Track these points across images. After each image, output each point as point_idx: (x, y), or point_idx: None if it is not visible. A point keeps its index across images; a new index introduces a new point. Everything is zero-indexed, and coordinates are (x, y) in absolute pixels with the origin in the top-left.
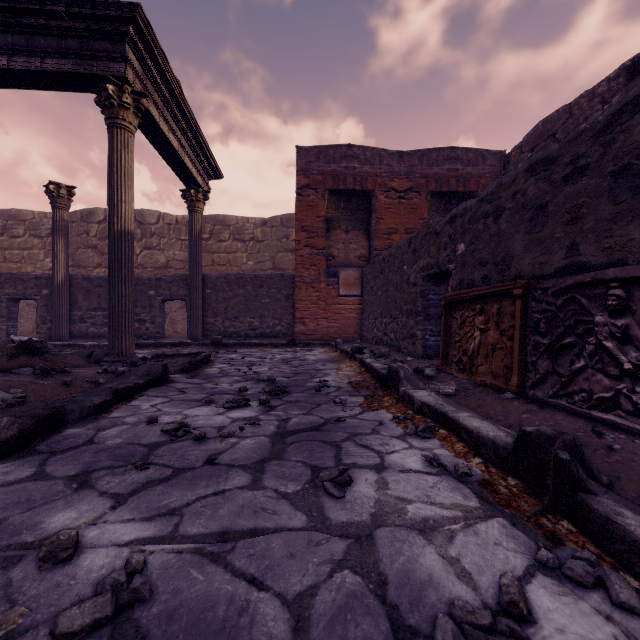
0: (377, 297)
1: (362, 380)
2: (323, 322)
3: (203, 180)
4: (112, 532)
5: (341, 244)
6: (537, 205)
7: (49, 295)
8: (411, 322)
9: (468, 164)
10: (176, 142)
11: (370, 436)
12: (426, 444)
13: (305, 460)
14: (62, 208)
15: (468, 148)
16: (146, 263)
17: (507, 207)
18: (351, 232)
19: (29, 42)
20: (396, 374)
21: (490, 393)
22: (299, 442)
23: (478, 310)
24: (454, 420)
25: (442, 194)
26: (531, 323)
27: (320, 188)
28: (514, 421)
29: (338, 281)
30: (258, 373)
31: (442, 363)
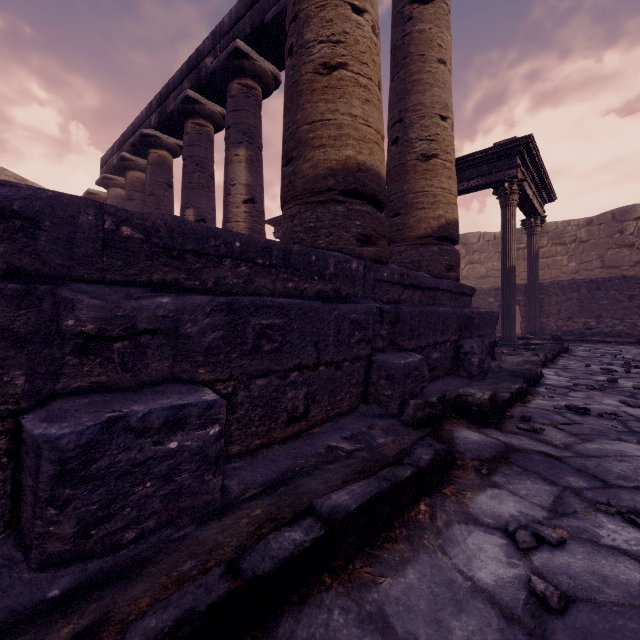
0: None
1: None
2: None
3: (541, 209)
4: (623, 382)
5: None
6: None
7: None
8: None
9: None
10: (531, 194)
11: None
12: None
13: None
14: None
15: None
16: (469, 275)
17: None
18: None
19: (461, 175)
20: None
21: None
22: None
23: None
24: None
25: None
26: None
27: None
28: None
29: None
30: (625, 358)
31: None
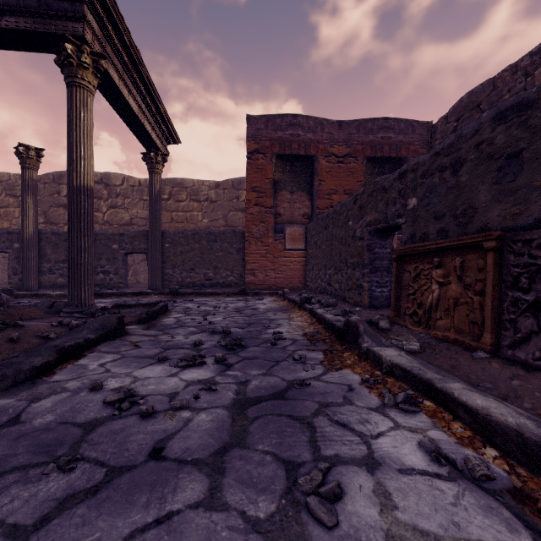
0: (321, 251)
1: (316, 332)
2: (271, 273)
3: (162, 144)
4: None
5: (287, 203)
6: (508, 153)
7: (20, 248)
8: (357, 274)
9: (399, 133)
10: (136, 106)
11: (343, 408)
12: (413, 421)
13: (275, 450)
14: (31, 168)
15: (399, 119)
16: (112, 220)
17: (469, 158)
18: (296, 193)
19: None
20: (355, 328)
21: (458, 350)
22: (263, 417)
23: (436, 263)
24: (444, 392)
25: (376, 159)
26: (509, 278)
27: (268, 153)
28: (507, 390)
29: (284, 236)
30: (213, 323)
31: (394, 315)
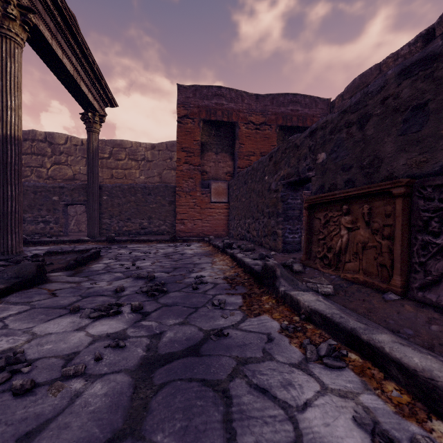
0: (241, 203)
1: (236, 275)
2: (198, 222)
3: (99, 106)
4: None
5: (212, 163)
6: (413, 106)
7: None
8: (272, 222)
9: (305, 107)
10: (71, 66)
11: (263, 365)
12: (341, 381)
13: (177, 442)
14: None
15: (305, 95)
16: (56, 175)
17: (375, 113)
18: (220, 154)
19: None
20: (272, 272)
21: (369, 292)
22: (171, 385)
23: (345, 210)
24: (372, 345)
25: (287, 128)
26: (418, 222)
27: (196, 118)
28: (430, 337)
29: (210, 191)
30: (140, 268)
31: (306, 258)
